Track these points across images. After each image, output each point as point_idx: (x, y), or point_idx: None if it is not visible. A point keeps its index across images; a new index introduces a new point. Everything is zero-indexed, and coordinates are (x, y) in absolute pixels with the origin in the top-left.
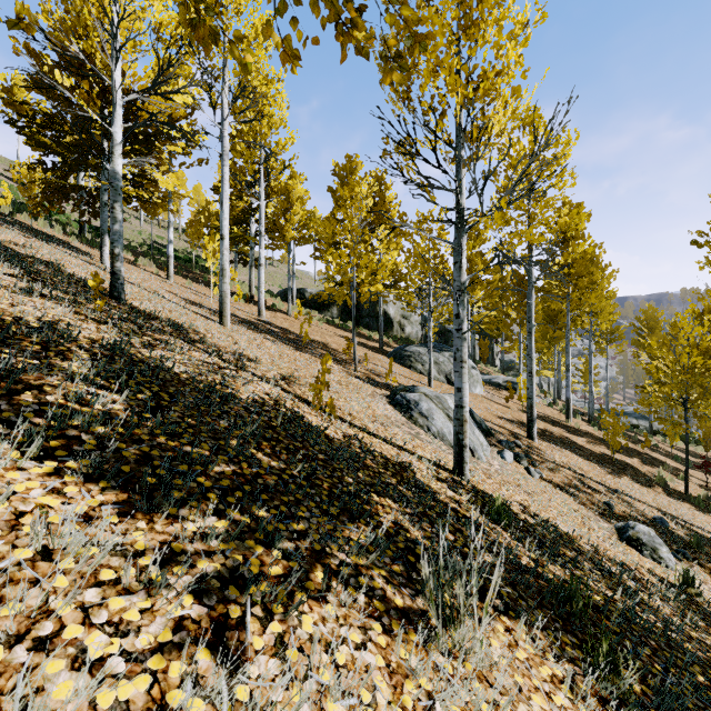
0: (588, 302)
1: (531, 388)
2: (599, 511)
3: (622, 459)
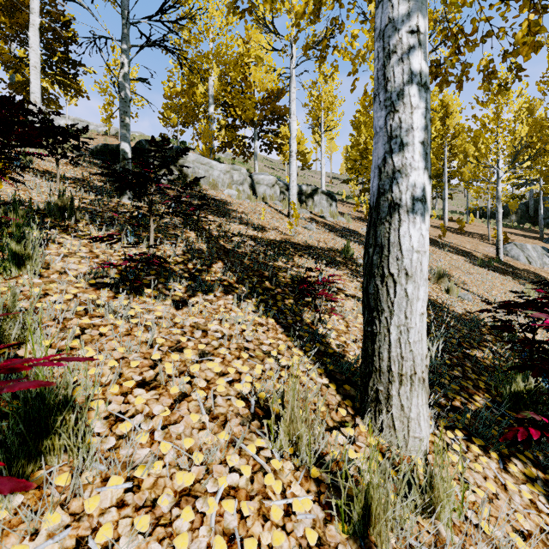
0: None
1: None
2: None
3: None
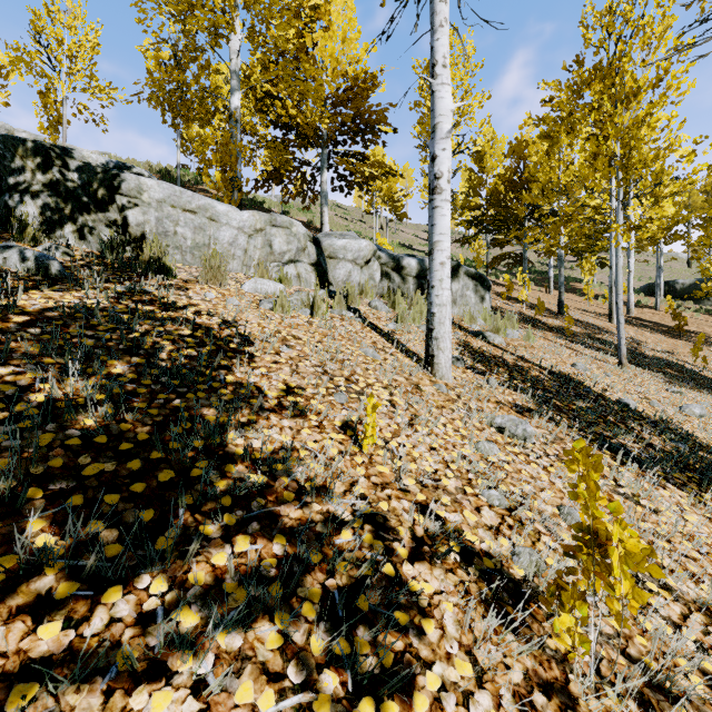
0: None
1: None
2: None
3: None
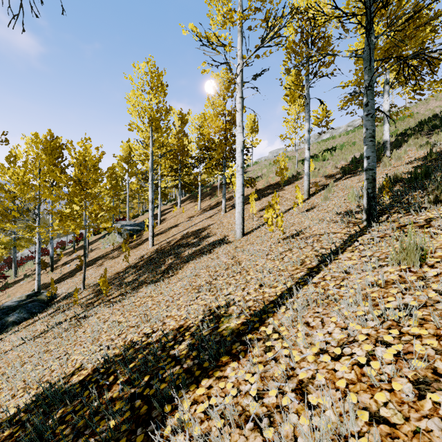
0: None
1: None
2: None
3: None
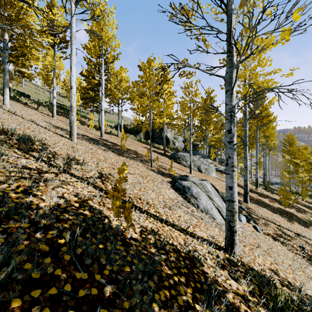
0: (266, 131)
1: (246, 175)
2: (301, 255)
3: (288, 210)
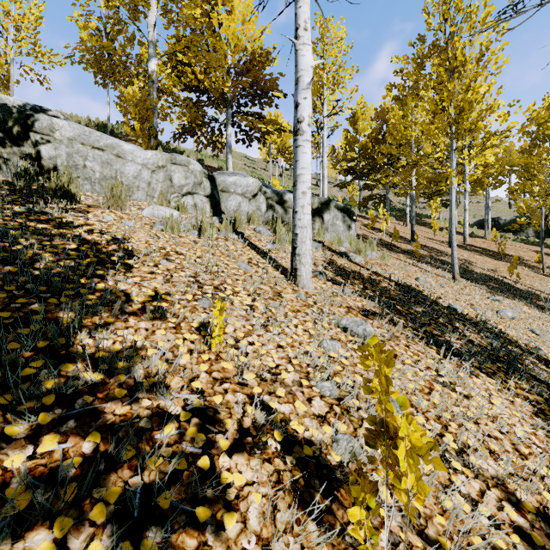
0: None
1: None
2: None
3: None
